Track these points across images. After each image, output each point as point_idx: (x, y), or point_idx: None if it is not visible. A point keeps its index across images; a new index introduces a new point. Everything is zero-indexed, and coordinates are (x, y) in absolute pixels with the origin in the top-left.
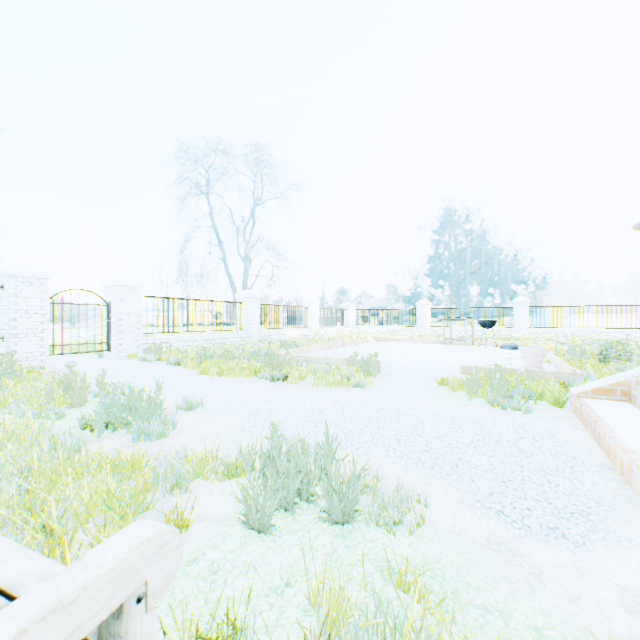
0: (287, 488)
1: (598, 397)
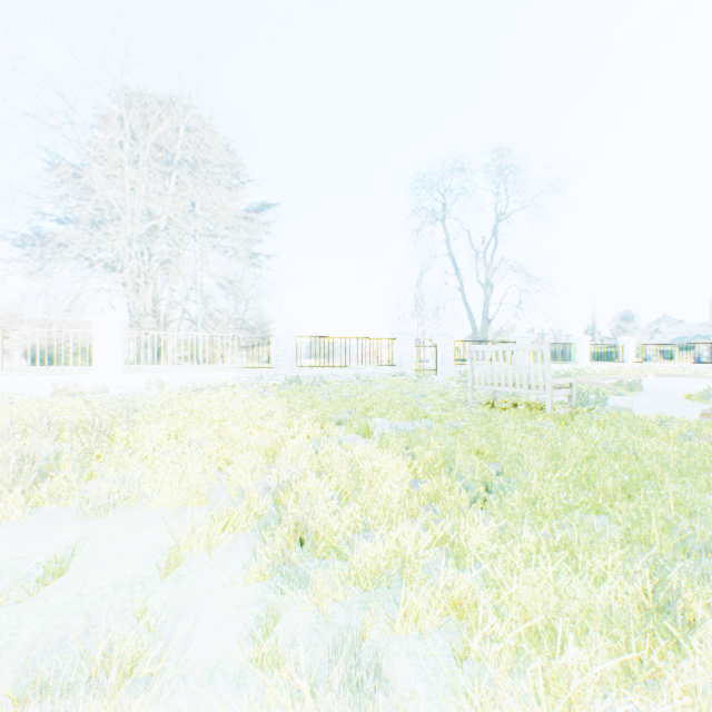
0: (582, 403)
1: None
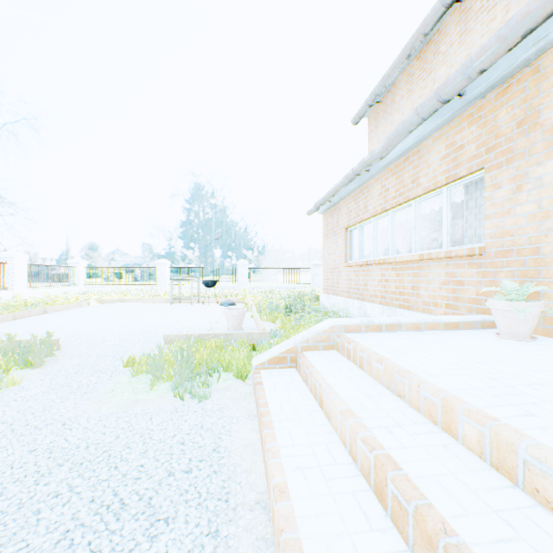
0: None
1: (274, 366)
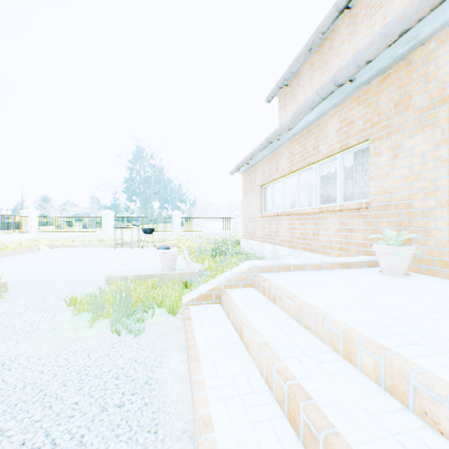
0: None
1: (201, 303)
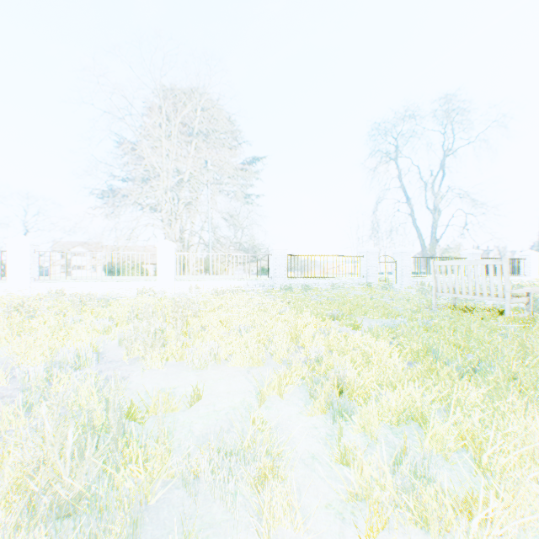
0: (538, 310)
1: None
